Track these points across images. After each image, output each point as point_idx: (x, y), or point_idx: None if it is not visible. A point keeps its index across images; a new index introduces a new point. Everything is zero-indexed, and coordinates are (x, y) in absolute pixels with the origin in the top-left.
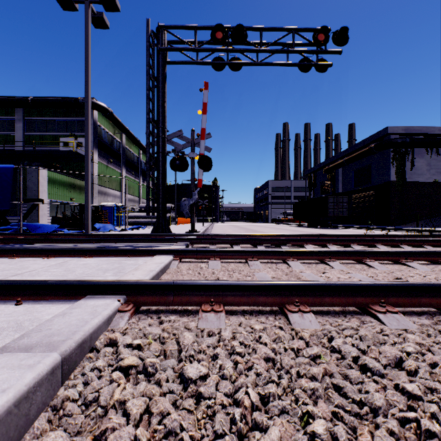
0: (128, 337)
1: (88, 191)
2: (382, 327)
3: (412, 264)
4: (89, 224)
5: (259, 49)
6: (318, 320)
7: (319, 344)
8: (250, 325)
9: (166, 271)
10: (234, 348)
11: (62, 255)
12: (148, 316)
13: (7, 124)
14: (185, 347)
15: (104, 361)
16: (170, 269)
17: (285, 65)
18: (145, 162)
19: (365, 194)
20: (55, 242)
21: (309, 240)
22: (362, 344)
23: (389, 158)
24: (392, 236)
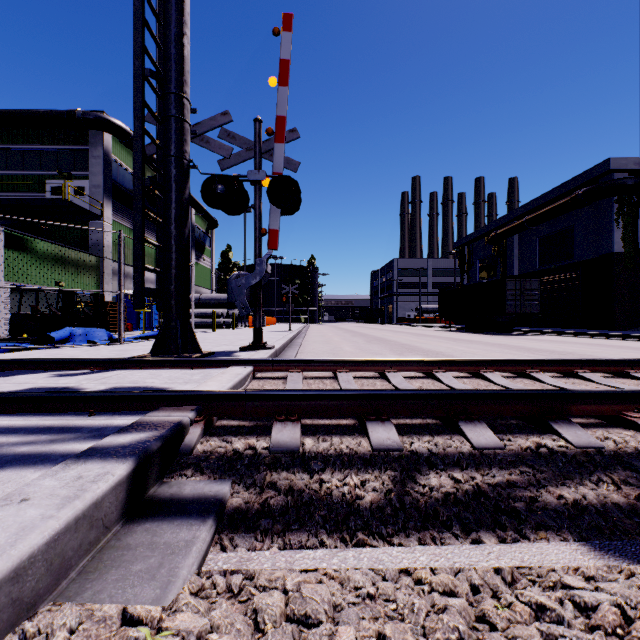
0: None
1: None
2: None
3: None
4: None
5: None
6: None
7: None
8: None
9: None
10: None
11: None
12: None
13: None
14: None
15: None
16: None
17: None
18: (200, 227)
19: (562, 277)
20: None
21: (638, 395)
22: None
23: (611, 212)
24: None
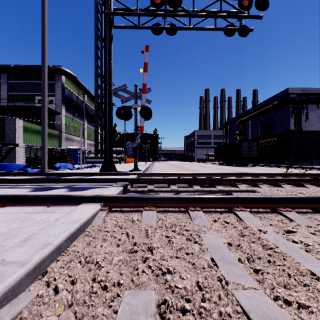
0: None
1: (44, 135)
2: None
3: None
4: (45, 164)
5: (192, 14)
6: None
7: None
8: None
9: (83, 232)
10: None
11: None
12: None
13: None
14: None
15: None
16: (91, 227)
17: (213, 29)
18: None
19: (269, 140)
20: (0, 182)
21: (240, 179)
22: None
23: (289, 112)
24: (308, 174)
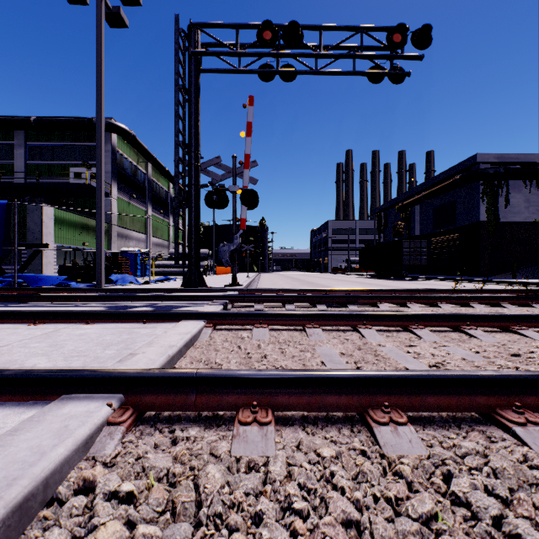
0: (114, 476)
1: (101, 233)
2: (526, 452)
3: (528, 332)
4: (101, 275)
5: (318, 53)
6: (420, 436)
7: (432, 490)
8: (315, 449)
9: (193, 345)
10: (290, 500)
11: (55, 320)
12: (155, 429)
13: (5, 150)
14: (207, 499)
15: (62, 534)
16: (200, 341)
17: (351, 74)
18: None
19: (448, 238)
20: (54, 300)
21: (383, 297)
22: (504, 491)
23: (478, 192)
24: (488, 290)
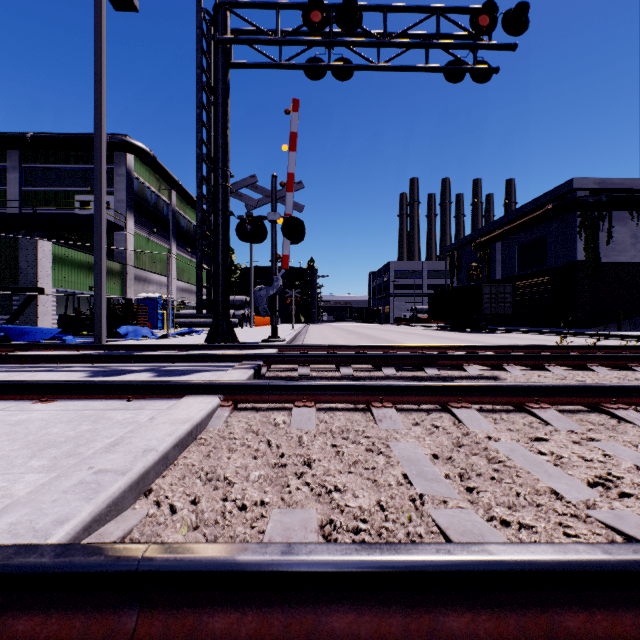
0: None
1: (101, 273)
2: None
3: None
4: (102, 328)
5: (381, 41)
6: None
7: None
8: None
9: (196, 439)
10: None
11: None
12: None
13: None
14: None
15: None
16: (207, 432)
17: (423, 69)
18: None
19: (537, 281)
20: (25, 361)
21: (471, 356)
22: None
23: (575, 226)
24: (602, 347)
